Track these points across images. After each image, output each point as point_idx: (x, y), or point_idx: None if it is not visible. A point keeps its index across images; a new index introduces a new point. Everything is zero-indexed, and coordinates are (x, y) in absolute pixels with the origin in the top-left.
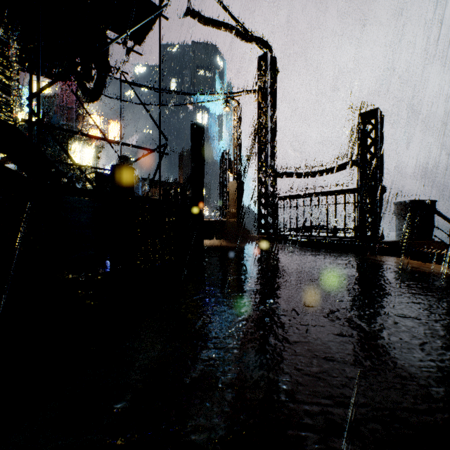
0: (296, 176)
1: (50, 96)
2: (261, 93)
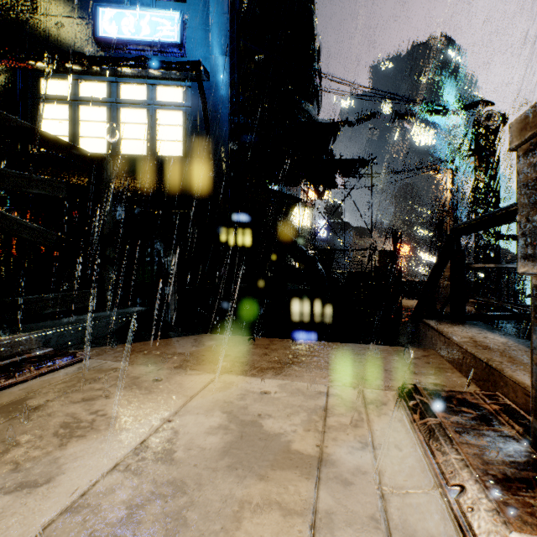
0: None
1: None
2: (478, 157)
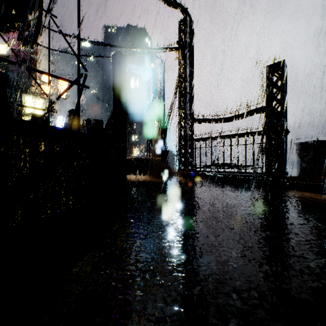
0: (210, 121)
1: (6, 56)
2: (182, 51)
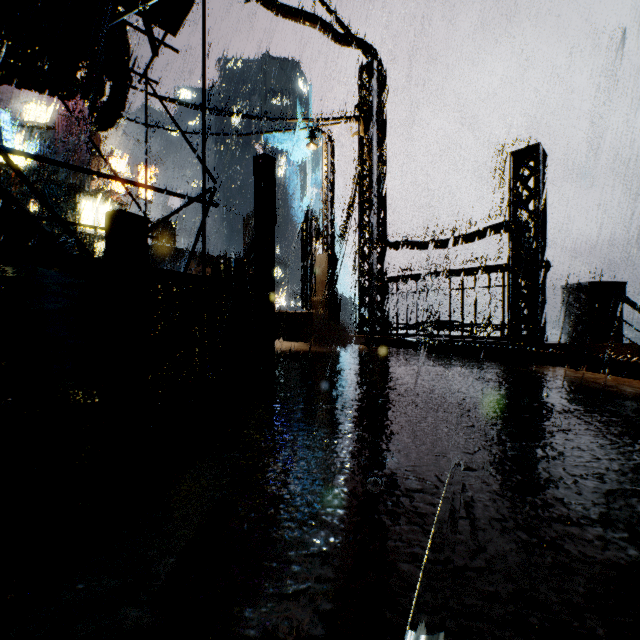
0: (415, 246)
1: (49, 127)
2: (364, 123)
